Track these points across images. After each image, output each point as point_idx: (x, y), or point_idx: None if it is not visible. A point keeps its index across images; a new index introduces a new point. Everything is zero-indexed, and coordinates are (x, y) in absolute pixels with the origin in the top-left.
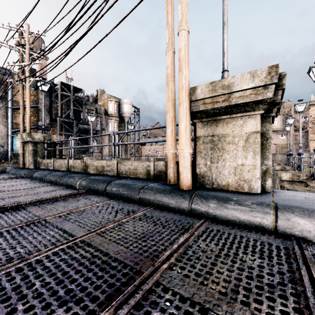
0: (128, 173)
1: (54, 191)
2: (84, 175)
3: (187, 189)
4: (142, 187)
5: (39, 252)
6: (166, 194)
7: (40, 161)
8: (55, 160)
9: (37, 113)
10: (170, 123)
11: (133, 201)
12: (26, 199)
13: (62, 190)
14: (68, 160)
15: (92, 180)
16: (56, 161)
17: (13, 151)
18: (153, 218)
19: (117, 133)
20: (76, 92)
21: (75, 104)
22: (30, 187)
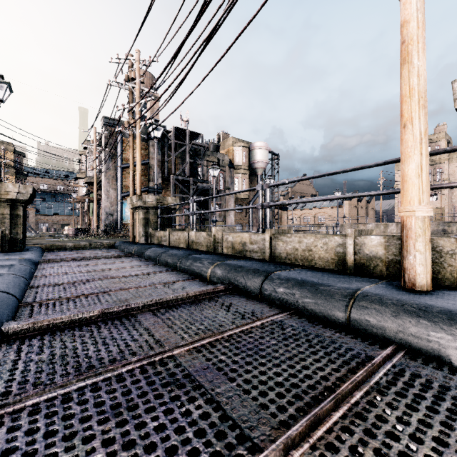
0: (292, 256)
1: (175, 282)
2: (216, 257)
3: None
4: (350, 294)
5: None
6: (439, 323)
7: (152, 233)
8: (171, 232)
9: (148, 172)
10: (415, 149)
11: (330, 322)
12: (138, 299)
13: (186, 281)
14: (189, 232)
15: (233, 268)
16: (173, 233)
17: (123, 220)
18: (447, 404)
19: (268, 186)
20: (193, 139)
21: (191, 155)
22: (142, 273)
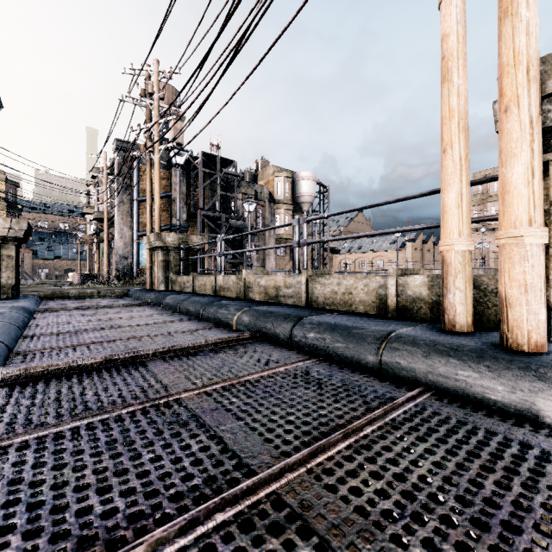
0: (330, 300)
1: (195, 331)
2: (245, 303)
3: (534, 351)
4: (384, 336)
5: (161, 527)
6: (468, 361)
7: (173, 278)
8: (195, 276)
9: (170, 206)
10: (455, 176)
11: (361, 368)
12: (148, 346)
13: (208, 330)
14: (216, 276)
15: (261, 314)
16: (197, 278)
17: (139, 265)
18: (458, 436)
19: (305, 221)
20: (225, 167)
21: (223, 187)
22: (158, 322)
